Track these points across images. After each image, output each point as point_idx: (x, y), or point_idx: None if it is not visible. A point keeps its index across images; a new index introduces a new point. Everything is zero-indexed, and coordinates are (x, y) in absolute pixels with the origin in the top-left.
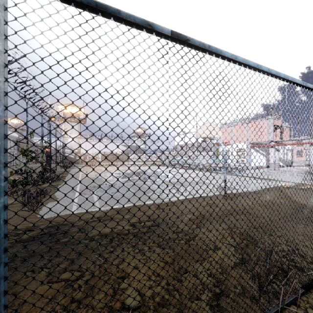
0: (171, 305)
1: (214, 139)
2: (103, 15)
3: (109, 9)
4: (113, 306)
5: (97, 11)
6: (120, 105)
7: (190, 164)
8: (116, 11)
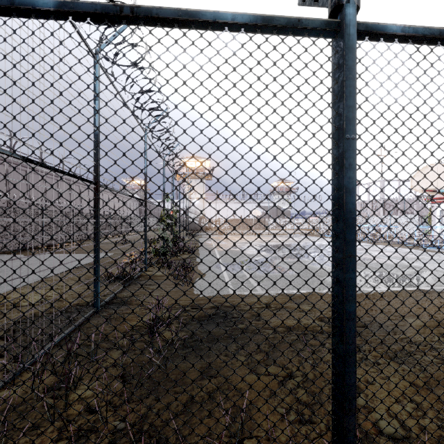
0: None
1: None
2: (440, 44)
3: None
4: (363, 426)
5: (437, 40)
6: None
7: (375, 234)
8: None
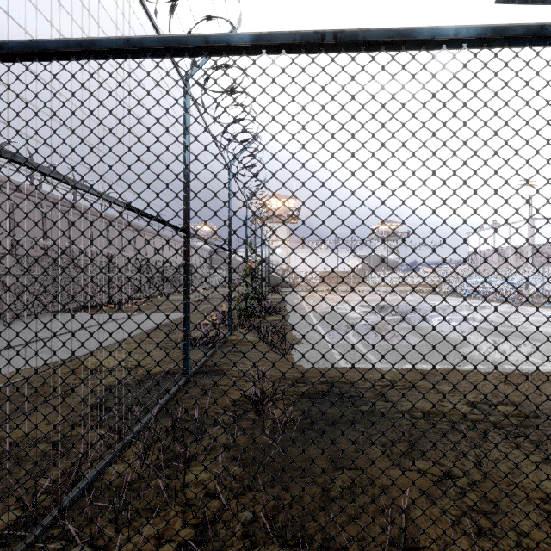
0: None
1: None
2: None
3: None
4: None
5: None
6: None
7: (523, 292)
8: None
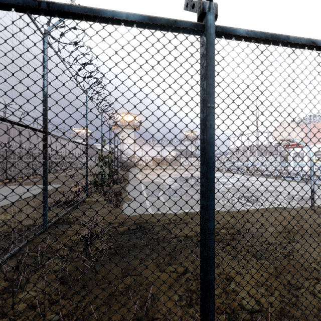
0: (295, 318)
1: (296, 141)
2: (272, 44)
3: (280, 37)
4: (231, 305)
5: (270, 41)
6: (286, 121)
7: (252, 169)
8: (285, 37)
